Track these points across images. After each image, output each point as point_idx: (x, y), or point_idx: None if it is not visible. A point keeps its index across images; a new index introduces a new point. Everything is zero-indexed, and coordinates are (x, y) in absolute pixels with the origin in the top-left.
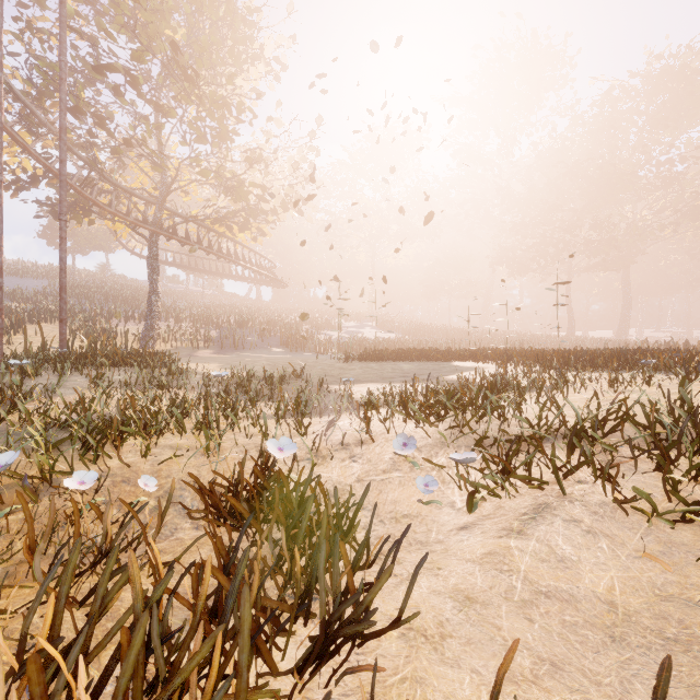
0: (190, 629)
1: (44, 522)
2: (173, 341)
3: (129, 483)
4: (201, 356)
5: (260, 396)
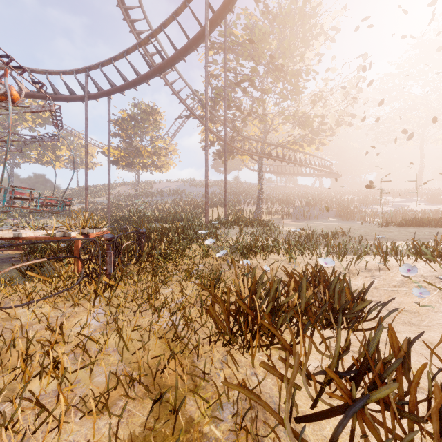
0: (287, 296)
1: (233, 276)
2: (269, 215)
3: (259, 269)
4: (285, 223)
5: (319, 244)
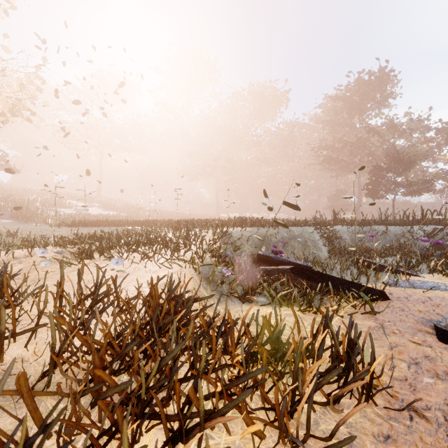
0: None
1: None
2: None
3: None
4: None
5: None
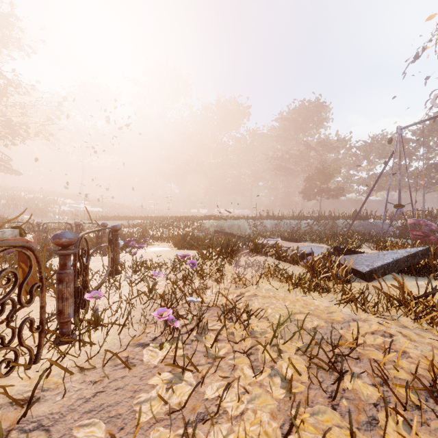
0: None
1: None
2: None
3: None
4: None
5: None
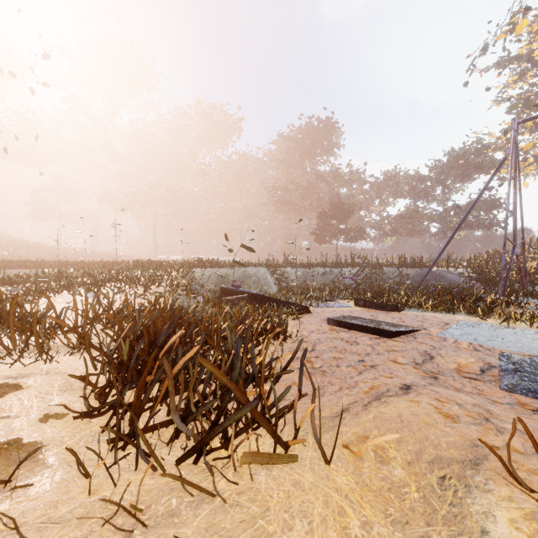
0: None
1: None
2: None
3: None
4: None
5: None
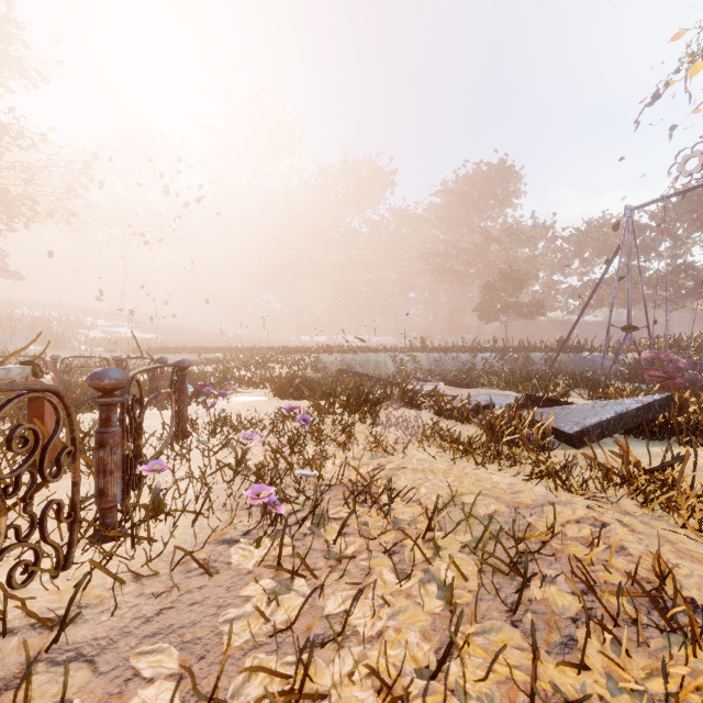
0: None
1: None
2: None
3: None
4: None
5: None
